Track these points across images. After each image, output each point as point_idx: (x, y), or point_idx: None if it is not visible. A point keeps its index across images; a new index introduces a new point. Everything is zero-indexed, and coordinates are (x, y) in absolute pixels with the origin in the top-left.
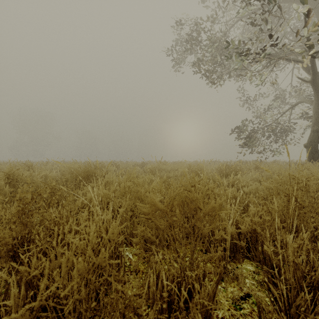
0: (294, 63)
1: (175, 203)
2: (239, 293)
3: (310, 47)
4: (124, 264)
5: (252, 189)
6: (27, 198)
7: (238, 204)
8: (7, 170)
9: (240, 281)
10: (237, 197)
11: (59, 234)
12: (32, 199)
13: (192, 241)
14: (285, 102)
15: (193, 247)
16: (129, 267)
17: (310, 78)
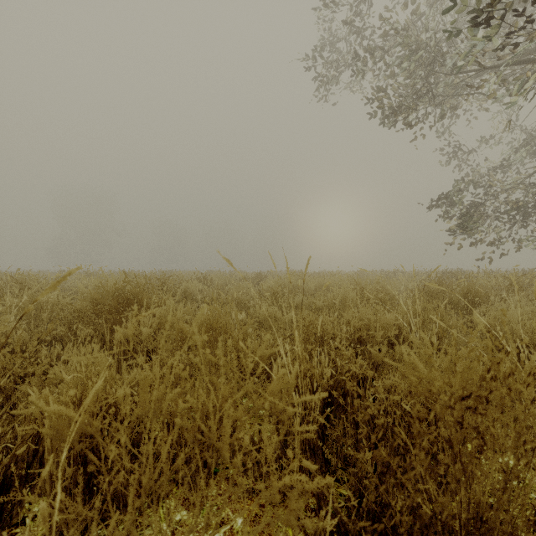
0: None
1: None
2: None
3: None
4: None
5: None
6: None
7: None
8: None
9: None
10: None
11: None
12: None
13: None
14: None
15: None
16: None
17: None
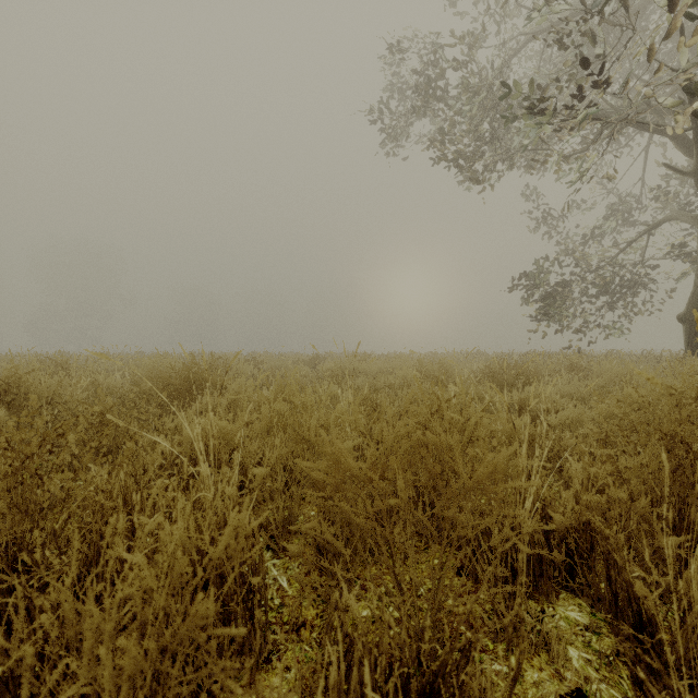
0: (656, 132)
1: (392, 458)
2: (559, 691)
3: (697, 91)
4: (266, 609)
5: (568, 418)
6: (29, 443)
7: (539, 456)
8: (5, 373)
9: (556, 655)
10: (535, 437)
11: (102, 534)
12: (43, 445)
13: (432, 546)
14: (633, 221)
15: (438, 570)
16: (280, 612)
17: (694, 165)
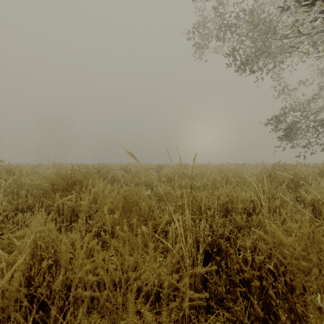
0: None
1: None
2: None
3: None
4: None
5: None
6: None
7: None
8: None
9: None
10: None
11: None
12: None
13: None
14: None
15: None
16: None
17: None
